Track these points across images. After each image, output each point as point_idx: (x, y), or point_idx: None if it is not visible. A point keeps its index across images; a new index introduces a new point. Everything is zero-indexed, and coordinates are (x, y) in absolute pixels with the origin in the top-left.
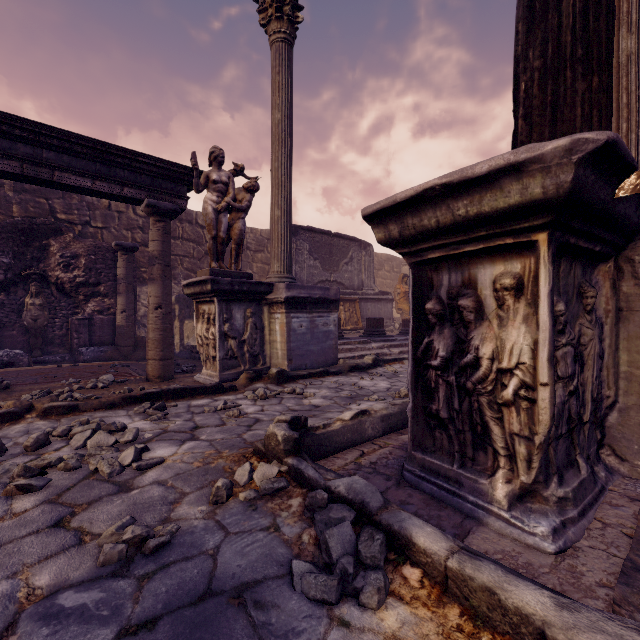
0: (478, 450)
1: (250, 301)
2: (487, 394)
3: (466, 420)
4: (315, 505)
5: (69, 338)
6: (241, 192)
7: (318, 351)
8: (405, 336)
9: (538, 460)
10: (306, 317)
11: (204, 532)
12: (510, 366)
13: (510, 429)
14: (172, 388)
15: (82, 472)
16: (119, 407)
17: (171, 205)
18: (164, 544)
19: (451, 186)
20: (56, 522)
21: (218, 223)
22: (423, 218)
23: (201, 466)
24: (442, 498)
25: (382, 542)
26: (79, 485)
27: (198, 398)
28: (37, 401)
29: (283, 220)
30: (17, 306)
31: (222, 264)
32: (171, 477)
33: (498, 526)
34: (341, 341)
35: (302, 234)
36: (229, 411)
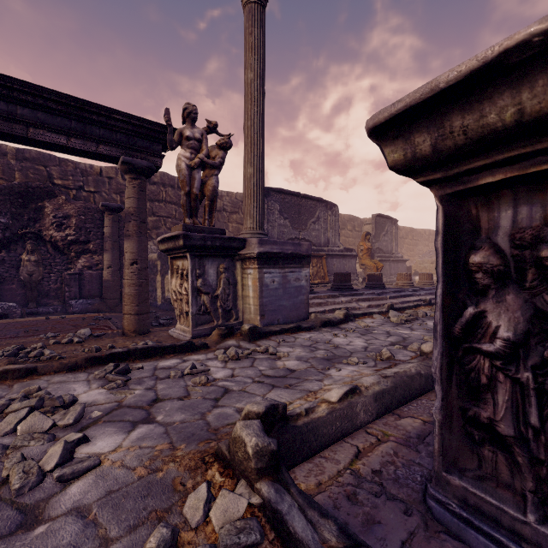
0: None
1: (223, 257)
2: None
3: None
4: None
5: (63, 291)
6: (214, 149)
7: (290, 306)
8: (371, 290)
9: None
10: (278, 272)
11: None
12: None
13: None
14: (139, 347)
15: None
16: (82, 369)
17: (146, 163)
18: None
19: None
20: None
21: (191, 179)
22: (487, 111)
23: (144, 476)
24: None
25: None
26: None
27: (167, 358)
28: None
29: (255, 177)
30: (16, 262)
31: (196, 220)
32: (99, 499)
33: None
34: (311, 295)
35: (273, 195)
36: (196, 377)
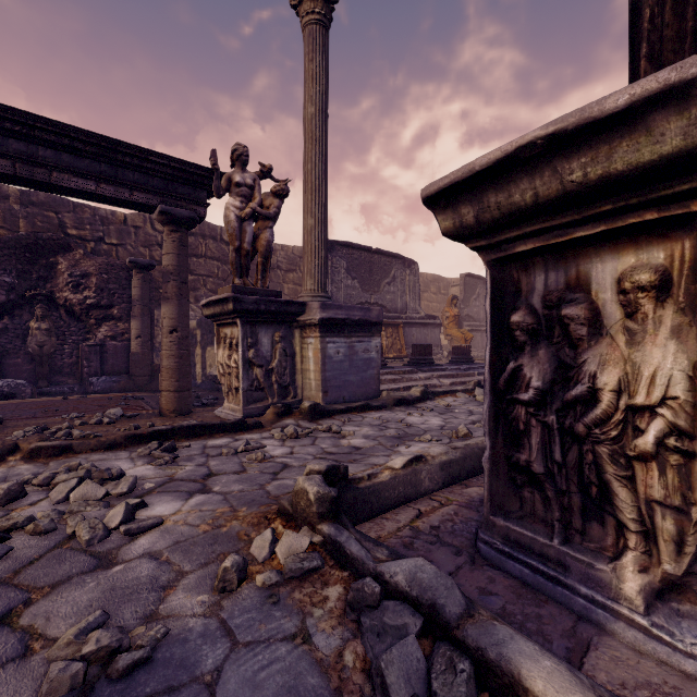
0: (591, 520)
1: (279, 323)
2: (609, 442)
3: (573, 477)
4: (362, 603)
5: (79, 367)
6: (268, 197)
7: (358, 382)
8: (456, 365)
9: (695, 542)
10: (344, 342)
11: (202, 640)
12: (650, 402)
13: (647, 494)
14: (185, 425)
15: (55, 537)
16: (121, 447)
17: (188, 212)
18: (141, 662)
19: (562, 136)
20: (1, 616)
21: (242, 233)
22: (513, 192)
23: (209, 531)
24: (538, 586)
25: (469, 676)
26: (46, 557)
27: (216, 437)
28: (23, 440)
29: (317, 230)
30: (22, 331)
31: (247, 281)
32: (168, 547)
33: (632, 638)
34: (384, 370)
35: (339, 250)
36: (251, 454)
